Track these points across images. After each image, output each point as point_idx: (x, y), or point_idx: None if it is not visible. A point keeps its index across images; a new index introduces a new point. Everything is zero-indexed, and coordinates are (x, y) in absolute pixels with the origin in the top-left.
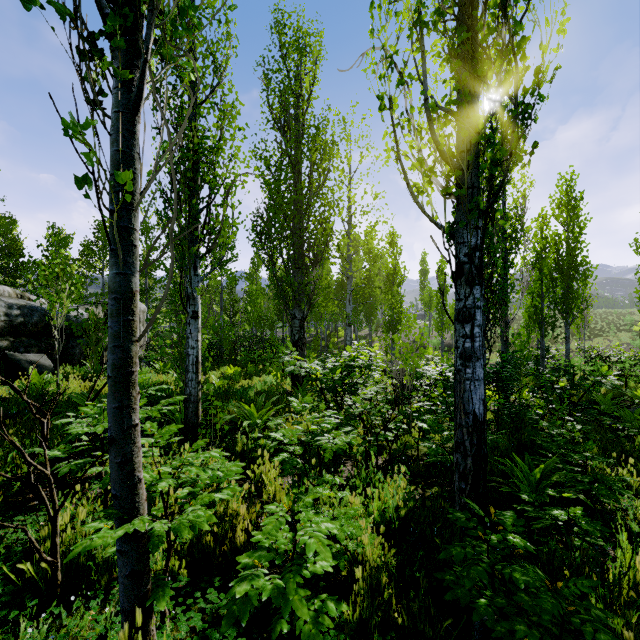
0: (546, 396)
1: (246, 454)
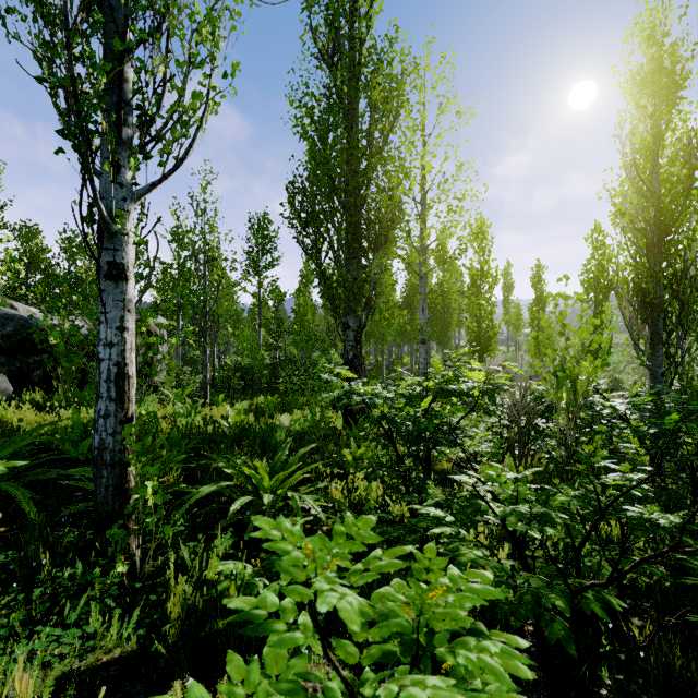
0: None
1: (180, 638)
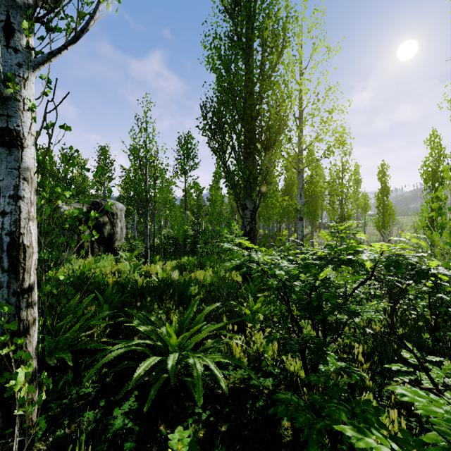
0: None
1: None
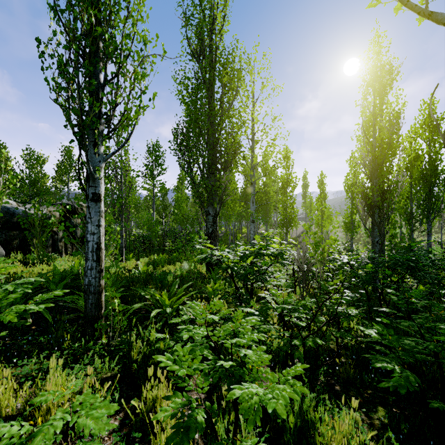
0: (441, 283)
1: (141, 363)
